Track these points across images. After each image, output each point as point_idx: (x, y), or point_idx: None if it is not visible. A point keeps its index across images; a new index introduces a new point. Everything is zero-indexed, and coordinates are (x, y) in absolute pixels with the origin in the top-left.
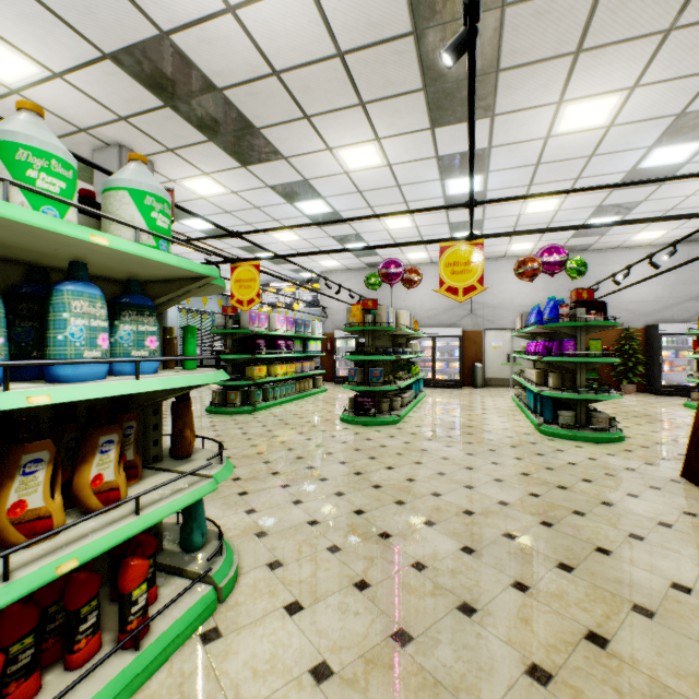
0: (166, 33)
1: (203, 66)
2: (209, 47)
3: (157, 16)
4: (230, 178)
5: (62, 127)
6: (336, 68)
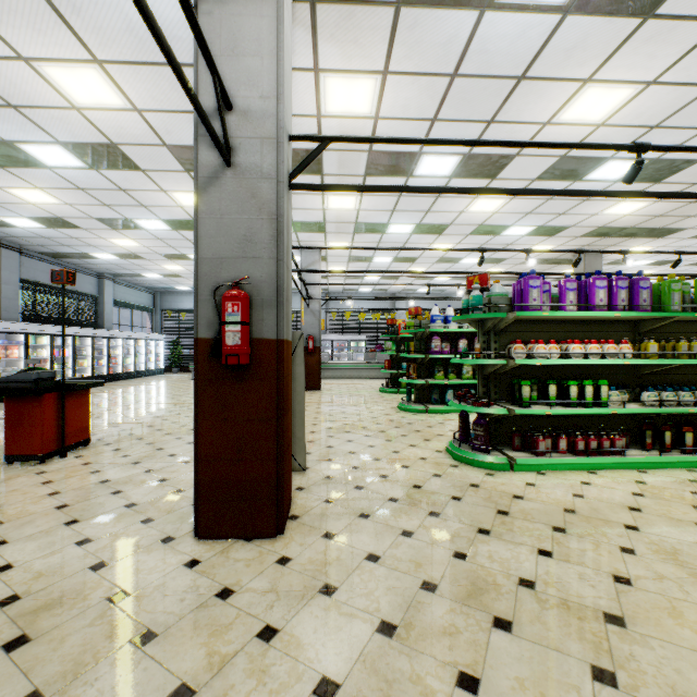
0: (601, 227)
1: (619, 226)
2: (620, 223)
3: (596, 226)
4: (653, 243)
5: (559, 254)
6: (694, 204)
